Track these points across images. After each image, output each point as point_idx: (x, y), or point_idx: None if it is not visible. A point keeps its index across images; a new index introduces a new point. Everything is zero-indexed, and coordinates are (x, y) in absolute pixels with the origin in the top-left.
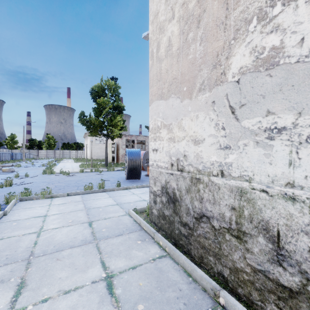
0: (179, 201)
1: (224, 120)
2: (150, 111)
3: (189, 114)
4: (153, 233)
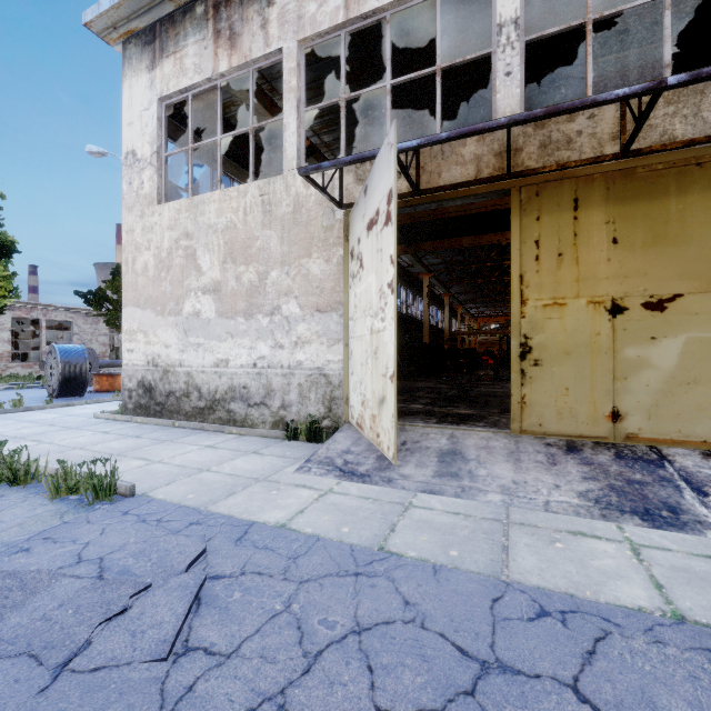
0: (155, 388)
1: (182, 336)
2: (125, 314)
3: (162, 327)
4: (132, 417)
